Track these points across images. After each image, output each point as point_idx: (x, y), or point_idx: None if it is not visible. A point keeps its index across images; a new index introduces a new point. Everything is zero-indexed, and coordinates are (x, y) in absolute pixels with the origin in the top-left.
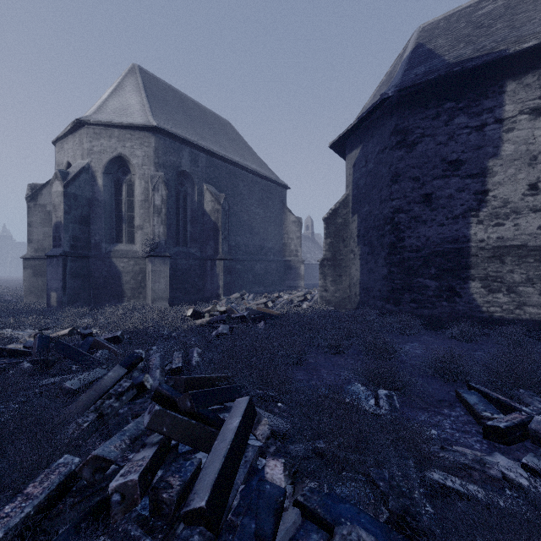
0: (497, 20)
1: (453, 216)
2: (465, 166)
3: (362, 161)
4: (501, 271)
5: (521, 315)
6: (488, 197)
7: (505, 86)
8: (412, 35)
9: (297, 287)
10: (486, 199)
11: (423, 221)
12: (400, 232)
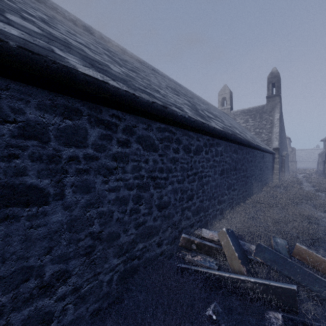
0: None
1: None
2: None
3: None
4: None
5: None
6: None
7: None
8: None
9: None
10: None
11: None
12: None
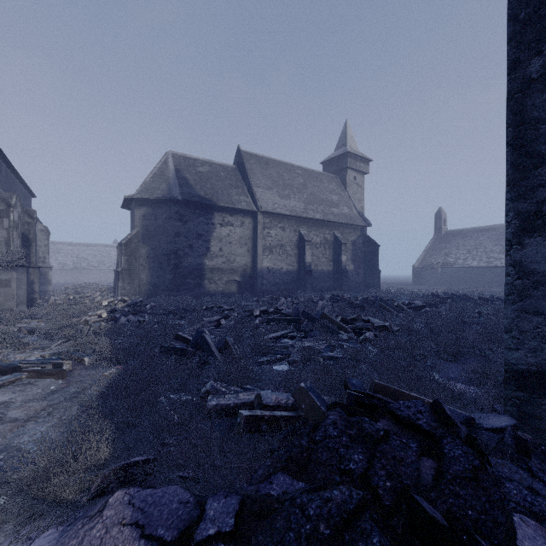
0: (207, 182)
1: (200, 255)
2: (203, 237)
3: (152, 216)
4: (213, 276)
5: (218, 291)
6: (210, 250)
7: (214, 213)
8: (168, 155)
9: (46, 292)
10: (209, 250)
11: (189, 256)
12: (180, 259)
